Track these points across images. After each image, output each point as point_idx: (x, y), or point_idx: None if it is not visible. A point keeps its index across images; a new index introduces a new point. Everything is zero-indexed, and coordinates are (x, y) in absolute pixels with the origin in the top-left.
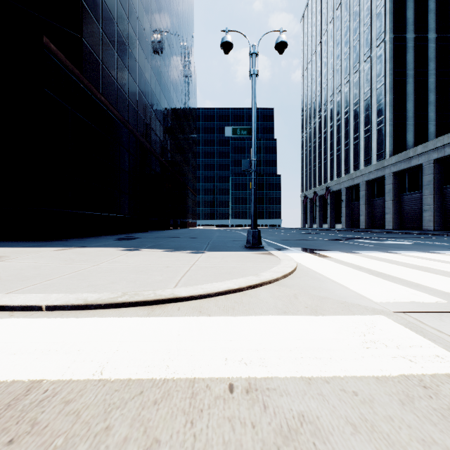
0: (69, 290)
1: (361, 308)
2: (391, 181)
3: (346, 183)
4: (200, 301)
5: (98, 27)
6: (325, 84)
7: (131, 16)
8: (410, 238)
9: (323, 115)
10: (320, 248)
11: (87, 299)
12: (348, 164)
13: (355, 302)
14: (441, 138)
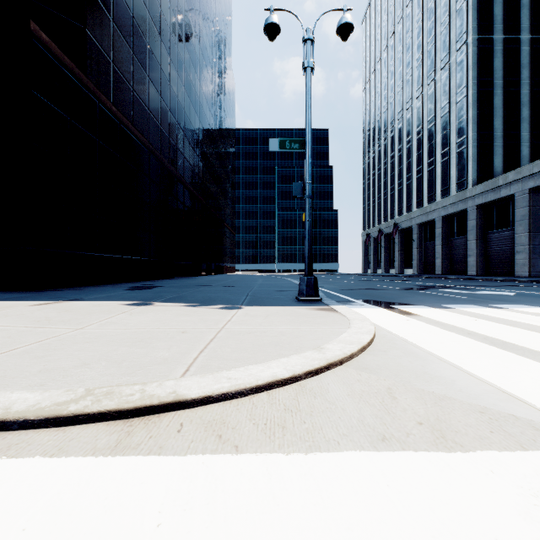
0: None
1: (525, 426)
2: (475, 216)
3: (419, 218)
4: (222, 408)
5: (108, 17)
6: (393, 97)
7: (151, 7)
8: (506, 287)
9: (389, 136)
10: (397, 301)
11: (12, 406)
12: (421, 195)
13: (504, 410)
14: (538, 162)
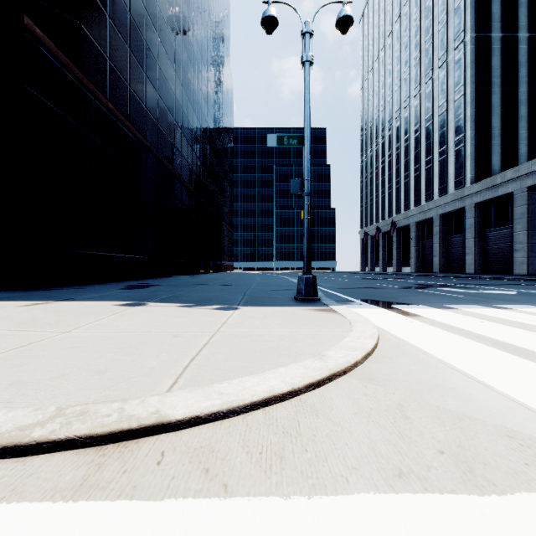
0: None
1: None
2: (473, 214)
3: (417, 217)
4: (211, 430)
5: (104, 13)
6: (390, 96)
7: (149, 4)
8: (506, 286)
9: (387, 135)
10: (397, 300)
11: None
12: (418, 193)
13: (535, 433)
14: None
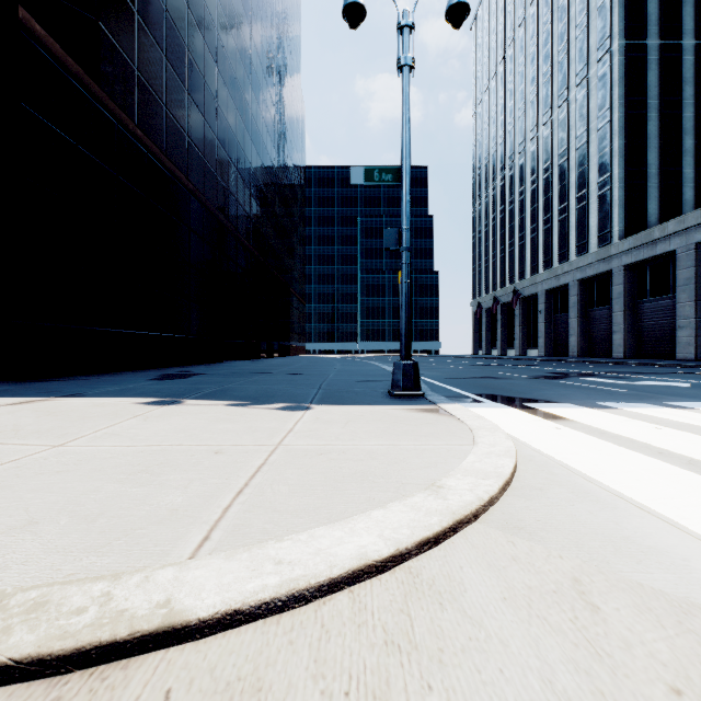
0: None
1: None
2: (622, 280)
3: (547, 283)
4: (260, 638)
5: (131, 8)
6: (512, 124)
7: None
8: (672, 375)
9: (507, 175)
10: (530, 396)
11: None
12: (549, 252)
13: None
14: None
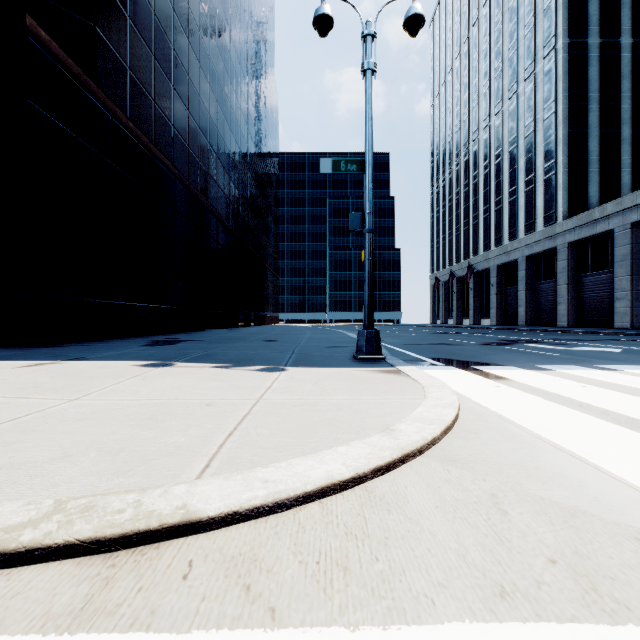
0: None
1: None
2: (565, 256)
3: (498, 259)
4: (254, 531)
5: (124, 14)
6: (467, 114)
7: (177, 4)
8: (607, 341)
9: (462, 161)
10: (478, 360)
11: None
12: (500, 231)
13: None
14: None
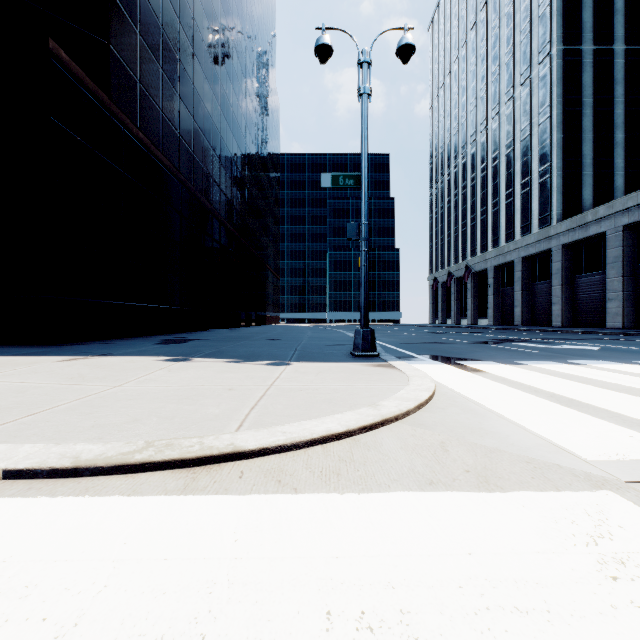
0: (56, 436)
1: (565, 473)
2: (560, 257)
3: (495, 260)
4: (279, 459)
5: (134, 30)
6: (465, 117)
7: (183, 16)
8: (592, 340)
9: (460, 163)
10: (464, 356)
11: (80, 456)
12: (497, 232)
13: (550, 460)
14: (633, 195)
